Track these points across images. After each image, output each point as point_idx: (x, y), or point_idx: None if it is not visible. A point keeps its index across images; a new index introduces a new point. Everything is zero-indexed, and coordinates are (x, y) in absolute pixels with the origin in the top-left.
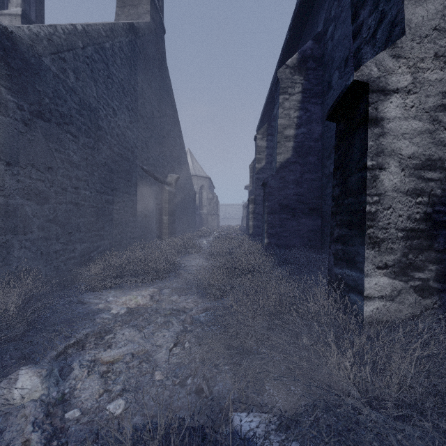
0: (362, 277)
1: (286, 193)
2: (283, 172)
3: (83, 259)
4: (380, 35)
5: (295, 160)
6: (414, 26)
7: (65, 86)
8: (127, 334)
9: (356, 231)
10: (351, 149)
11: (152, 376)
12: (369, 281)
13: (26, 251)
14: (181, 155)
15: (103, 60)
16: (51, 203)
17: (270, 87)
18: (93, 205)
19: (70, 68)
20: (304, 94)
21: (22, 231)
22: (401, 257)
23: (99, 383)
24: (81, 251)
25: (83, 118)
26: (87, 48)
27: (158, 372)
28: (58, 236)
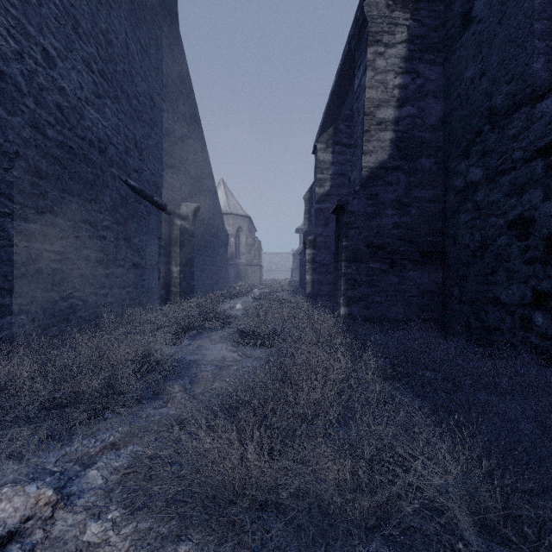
0: None
1: (379, 224)
2: (375, 186)
3: None
4: None
5: (395, 164)
6: None
7: None
8: None
9: None
10: None
11: None
12: None
13: None
14: (205, 176)
15: None
16: None
17: (338, 71)
18: None
19: None
20: (412, 45)
21: None
22: None
23: None
24: None
25: None
26: None
27: None
28: None
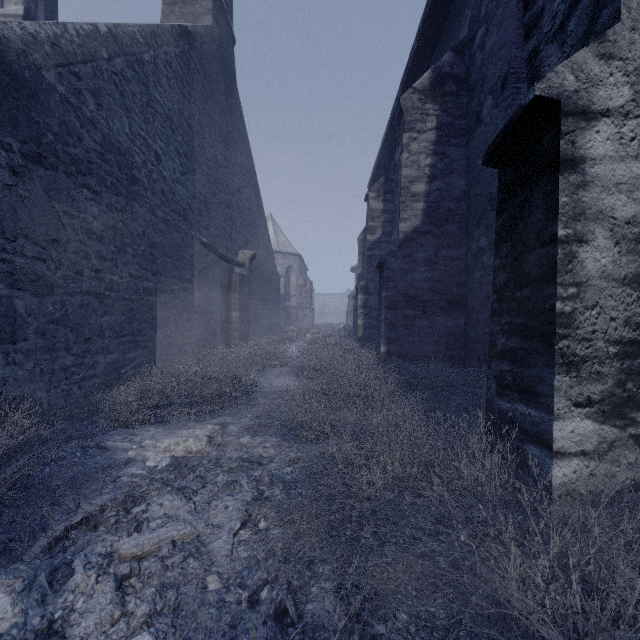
0: (550, 419)
1: (413, 278)
2: (410, 247)
3: (109, 378)
4: (574, 25)
5: (426, 229)
6: (637, 7)
7: (79, 115)
8: (167, 504)
9: (537, 342)
10: (527, 210)
11: (204, 584)
12: (562, 427)
13: (15, 369)
14: (259, 222)
15: (140, 79)
16: (57, 295)
17: (389, 123)
18: (125, 297)
19: (88, 89)
20: (441, 131)
21: (10, 337)
22: (615, 387)
23: (113, 600)
24: (106, 366)
25: (108, 165)
26: (115, 60)
27: (213, 578)
28: (69, 345)
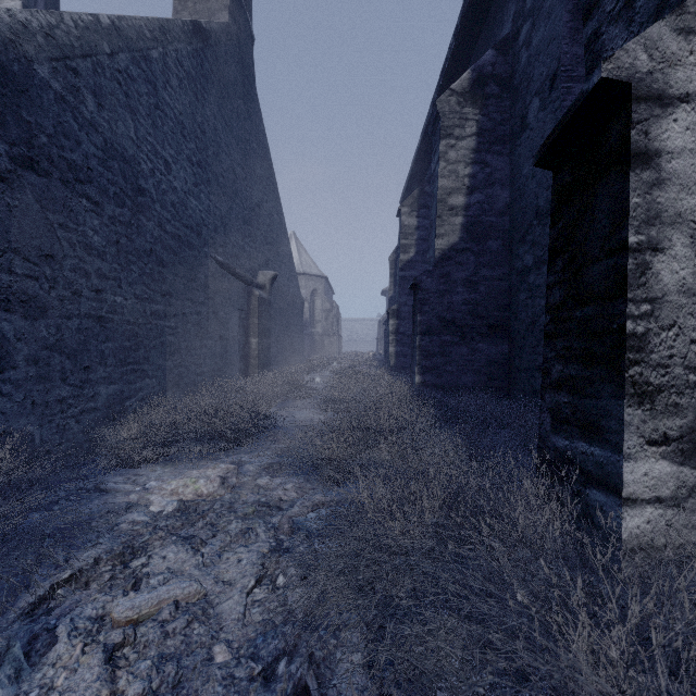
0: (618, 459)
1: (450, 300)
2: (447, 266)
3: (112, 412)
4: None
5: (465, 247)
6: None
7: (77, 116)
8: (171, 557)
9: (603, 369)
10: (589, 215)
11: (211, 654)
12: (633, 469)
13: (3, 401)
14: (280, 239)
15: (147, 78)
16: (51, 317)
17: (423, 130)
18: (130, 321)
19: (88, 87)
20: (481, 138)
21: None
22: (695, 422)
23: (101, 675)
24: (108, 397)
25: (111, 173)
26: (118, 56)
27: (221, 647)
28: (66, 374)
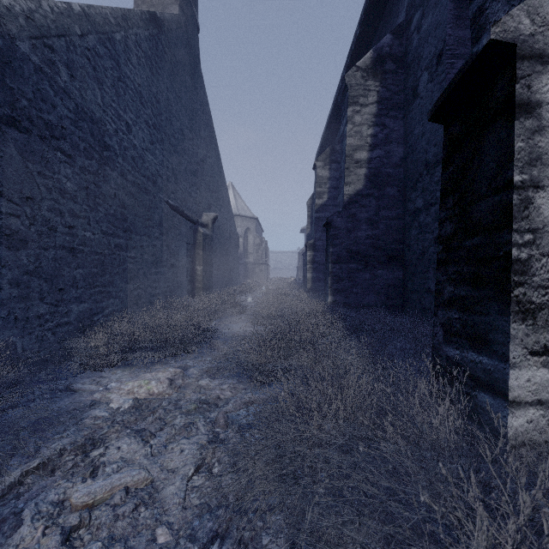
0: (505, 367)
1: (356, 236)
2: (353, 208)
3: (82, 325)
4: None
5: (368, 192)
6: None
7: (53, 85)
8: (124, 448)
9: (490, 290)
10: (477, 159)
11: (154, 535)
12: (517, 376)
13: None
14: (220, 188)
15: (112, 56)
16: (31, 248)
17: (334, 101)
18: (97, 252)
19: (62, 61)
20: (381, 105)
21: None
22: None
23: None
24: (79, 314)
25: (81, 131)
26: (88, 37)
27: (163, 530)
28: (43, 294)
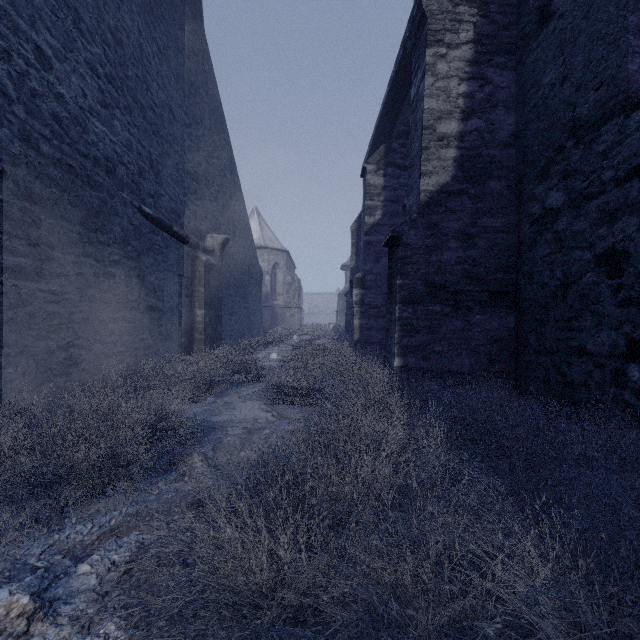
0: None
1: (440, 258)
2: (436, 213)
3: None
4: None
5: (459, 188)
6: None
7: None
8: None
9: None
10: None
11: None
12: None
13: None
14: (235, 203)
15: None
16: None
17: (391, 80)
18: None
19: None
20: (480, 46)
21: None
22: None
23: None
24: None
25: None
26: None
27: None
28: None
